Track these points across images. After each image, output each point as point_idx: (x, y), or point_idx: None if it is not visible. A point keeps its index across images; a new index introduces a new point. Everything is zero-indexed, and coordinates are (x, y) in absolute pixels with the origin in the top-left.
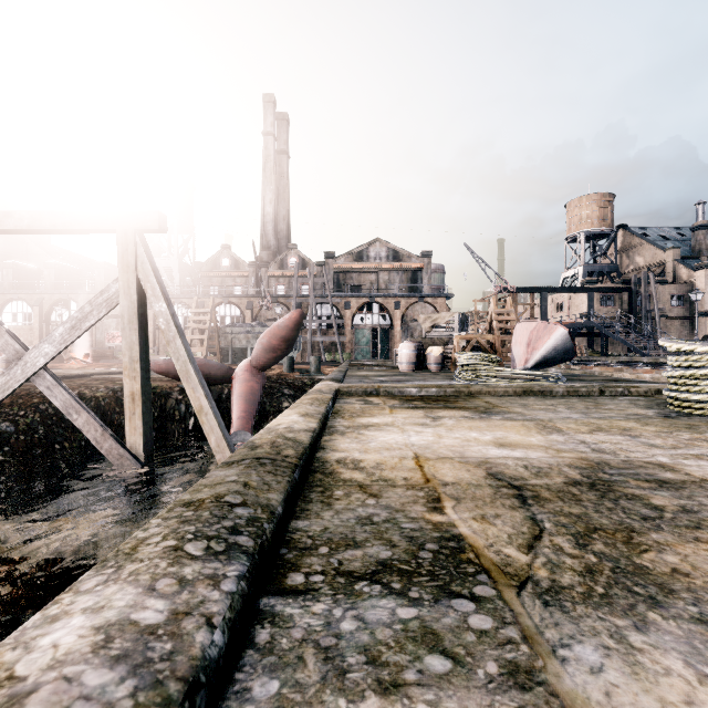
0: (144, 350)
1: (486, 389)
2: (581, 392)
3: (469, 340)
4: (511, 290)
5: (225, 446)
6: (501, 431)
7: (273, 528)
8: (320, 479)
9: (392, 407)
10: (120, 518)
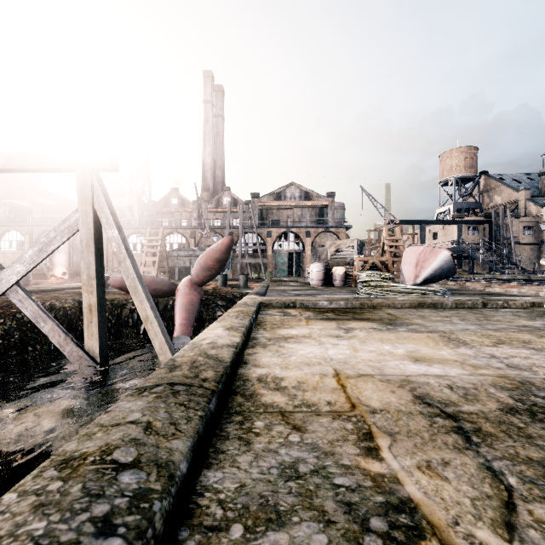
0: (99, 269)
1: (386, 302)
2: (467, 304)
3: (366, 261)
4: (397, 222)
5: (167, 349)
6: (411, 344)
7: (169, 504)
8: (239, 404)
9: (307, 319)
10: (76, 411)
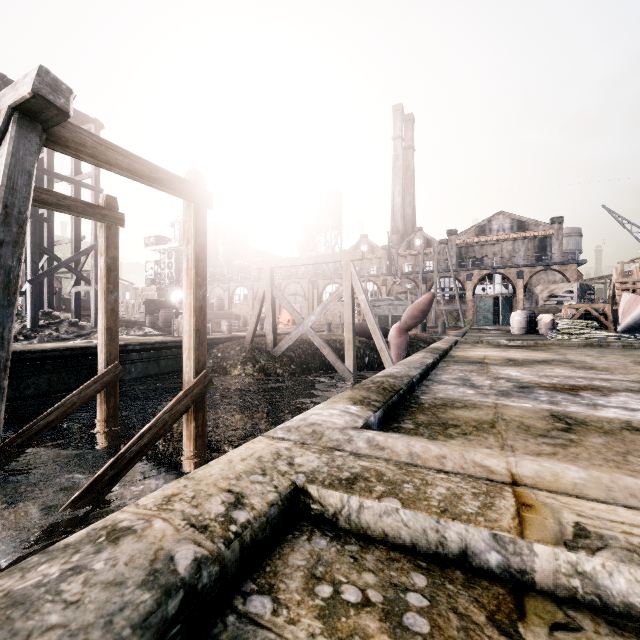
0: (353, 318)
1: (556, 343)
2: (634, 346)
3: (580, 308)
4: None
5: None
6: (532, 354)
7: (441, 355)
8: (450, 356)
9: (486, 347)
10: None
